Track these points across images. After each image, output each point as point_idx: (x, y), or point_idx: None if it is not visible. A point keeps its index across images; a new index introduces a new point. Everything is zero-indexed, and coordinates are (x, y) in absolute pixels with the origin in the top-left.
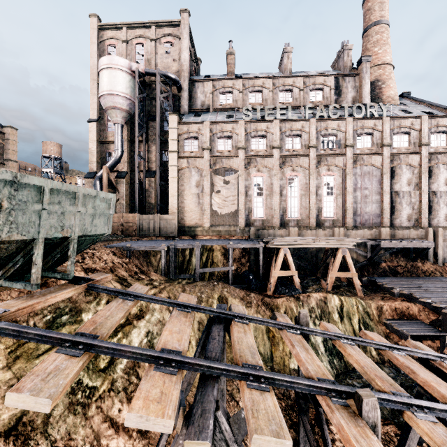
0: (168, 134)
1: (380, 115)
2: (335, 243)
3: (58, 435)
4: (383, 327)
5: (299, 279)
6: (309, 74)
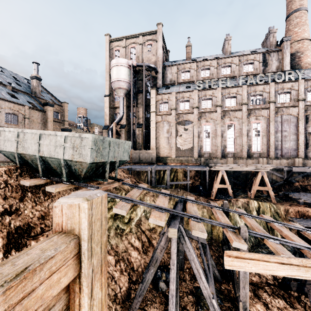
0: (149, 100)
1: (297, 78)
2: (257, 168)
3: (113, 243)
4: (287, 222)
5: (234, 191)
6: (243, 53)
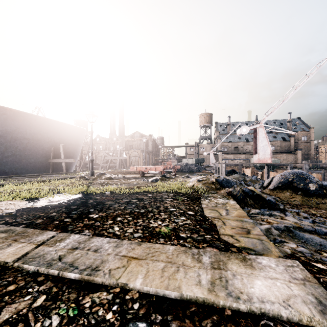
0: None
1: None
2: None
3: None
4: None
5: None
6: None
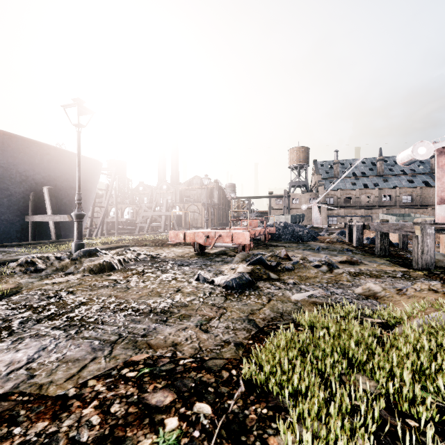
0: None
1: None
2: None
3: None
4: None
5: None
6: None
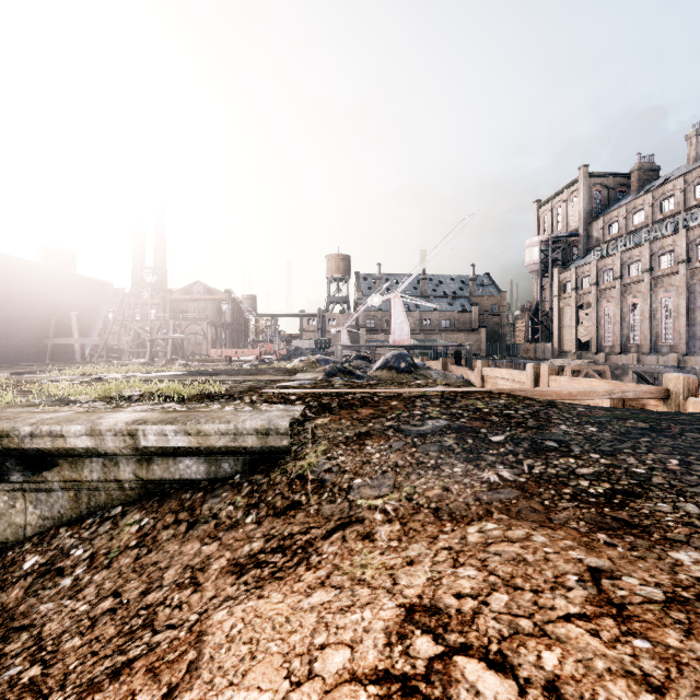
0: None
1: None
2: (569, 363)
3: None
4: None
5: None
6: None
